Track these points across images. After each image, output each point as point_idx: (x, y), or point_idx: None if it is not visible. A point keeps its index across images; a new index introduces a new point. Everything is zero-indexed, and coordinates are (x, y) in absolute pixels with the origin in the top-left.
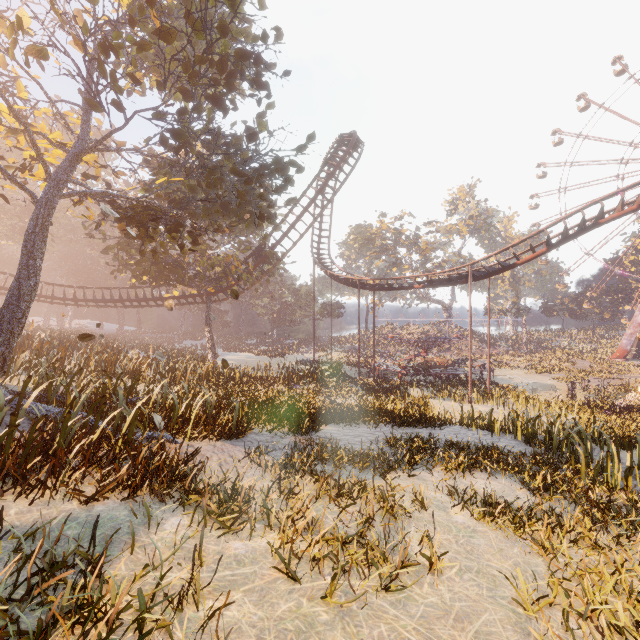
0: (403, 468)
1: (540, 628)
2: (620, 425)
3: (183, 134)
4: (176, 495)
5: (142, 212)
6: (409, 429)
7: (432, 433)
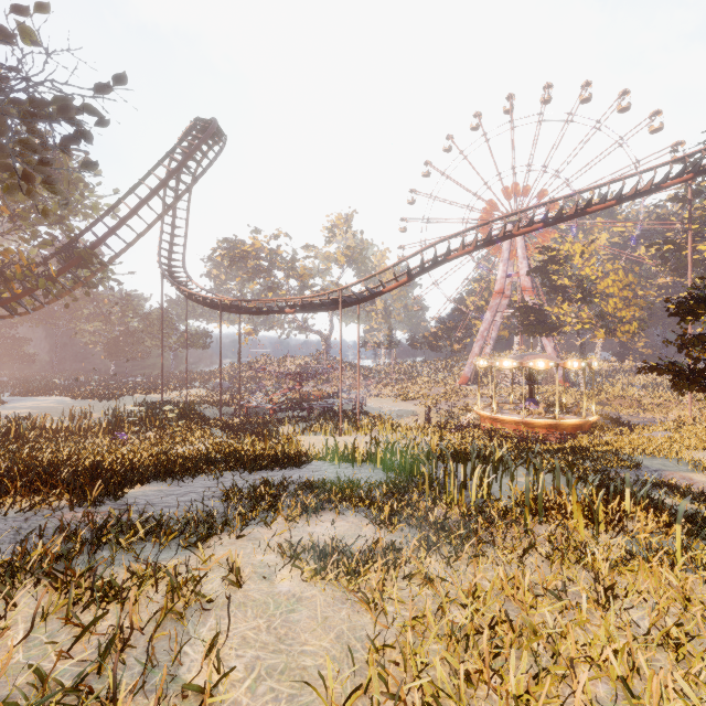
0: (231, 529)
1: None
2: (461, 441)
3: None
4: None
5: None
6: (263, 473)
7: (290, 474)
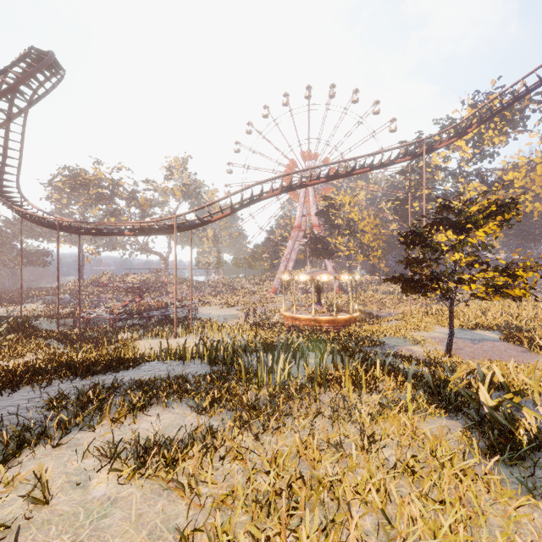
0: (47, 440)
1: None
2: (271, 336)
3: None
4: None
5: None
6: (96, 378)
7: (123, 376)
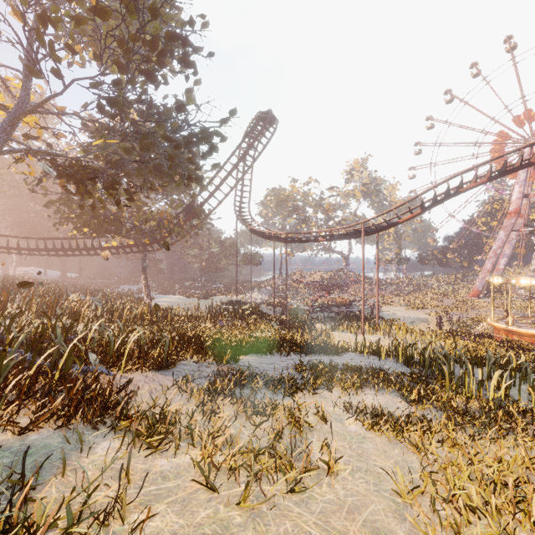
0: (308, 389)
1: (414, 513)
2: (475, 348)
3: (118, 102)
4: (108, 421)
5: (81, 170)
6: (314, 356)
7: (332, 359)
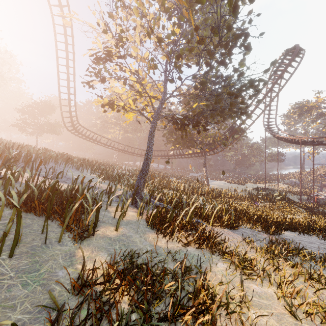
0: None
1: None
2: None
3: (205, 82)
4: (216, 252)
5: (184, 119)
6: None
7: None
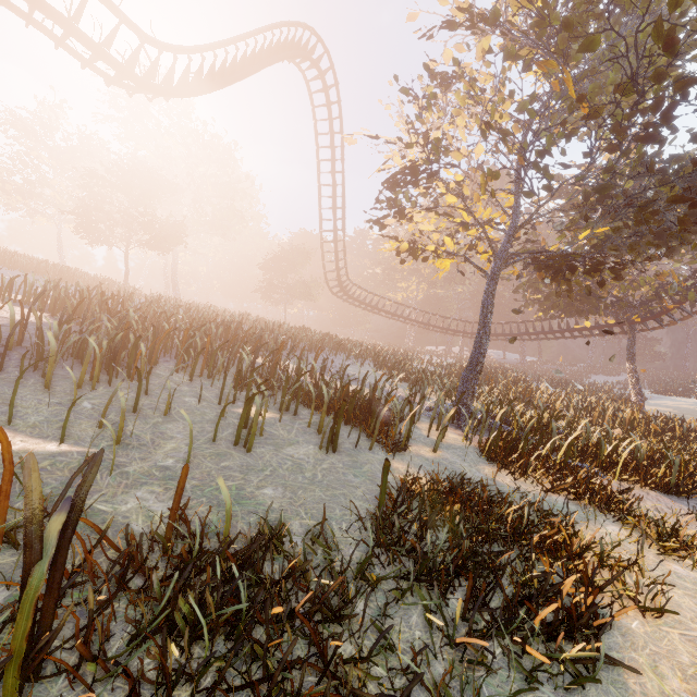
0: None
1: None
2: None
3: (608, 187)
4: (612, 514)
5: (561, 261)
6: None
7: None
